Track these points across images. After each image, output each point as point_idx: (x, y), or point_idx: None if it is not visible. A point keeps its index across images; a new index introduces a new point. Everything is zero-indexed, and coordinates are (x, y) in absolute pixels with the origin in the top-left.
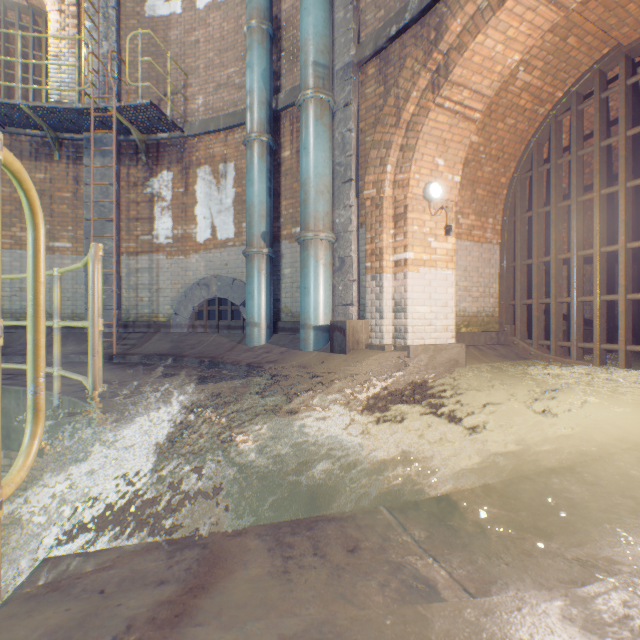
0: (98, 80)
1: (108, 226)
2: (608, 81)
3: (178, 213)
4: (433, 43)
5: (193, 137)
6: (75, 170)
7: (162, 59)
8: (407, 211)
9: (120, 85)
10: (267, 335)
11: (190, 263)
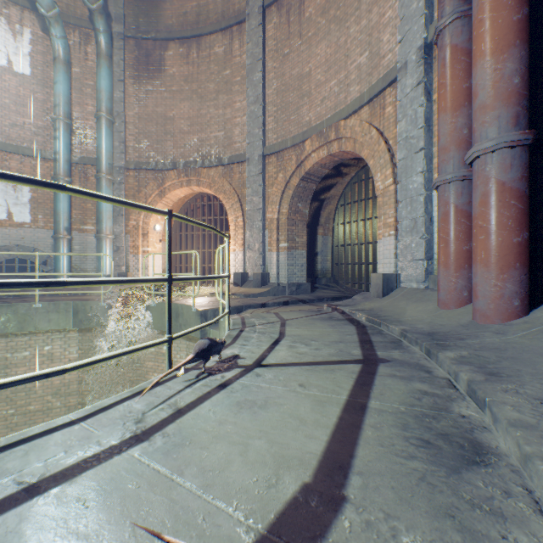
0: None
1: None
2: (204, 196)
3: None
4: (161, 184)
5: None
6: None
7: None
8: (149, 233)
9: None
10: None
11: None
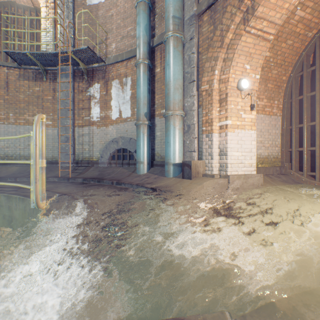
0: (63, 39)
1: (68, 112)
2: None
3: (102, 105)
4: None
5: (110, 65)
6: (53, 85)
7: (95, 26)
8: (227, 96)
9: (74, 41)
10: (147, 168)
11: (108, 130)
